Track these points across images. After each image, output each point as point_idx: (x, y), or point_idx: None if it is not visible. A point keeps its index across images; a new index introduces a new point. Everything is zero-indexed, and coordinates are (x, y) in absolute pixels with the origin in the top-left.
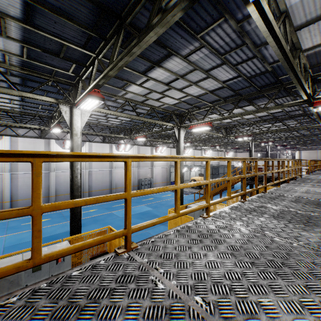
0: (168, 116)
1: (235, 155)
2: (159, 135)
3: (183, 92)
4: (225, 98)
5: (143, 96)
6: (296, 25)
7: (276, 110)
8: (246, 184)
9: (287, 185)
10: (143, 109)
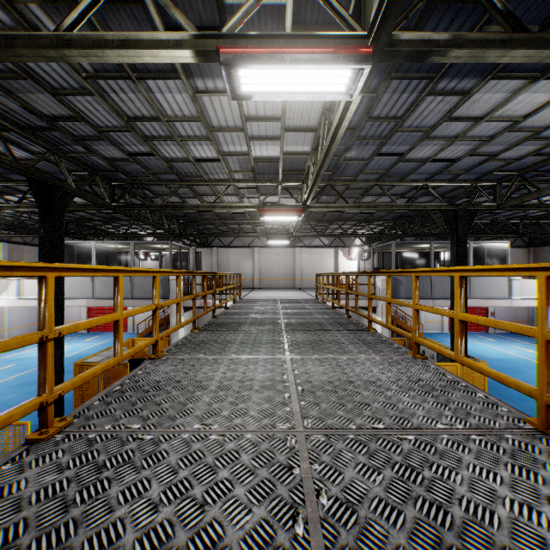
0: None
1: None
2: None
3: None
4: None
5: None
6: None
7: None
8: None
9: None
10: None
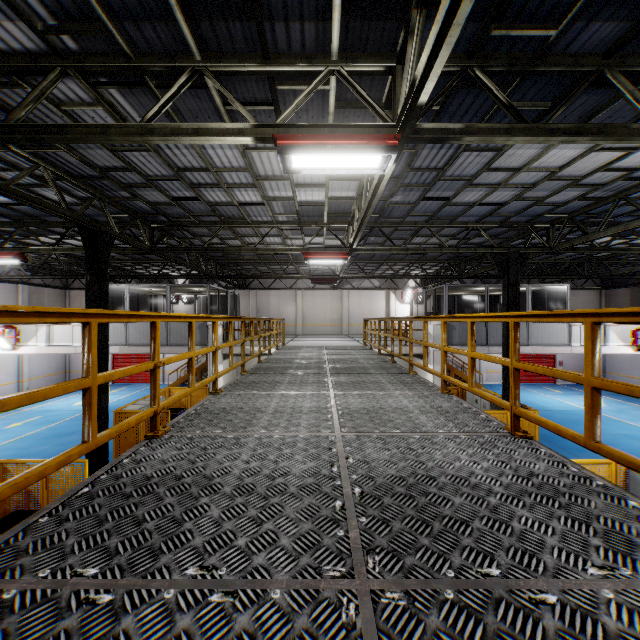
0: None
1: None
2: None
3: None
4: None
5: None
6: None
7: None
8: None
9: None
10: None
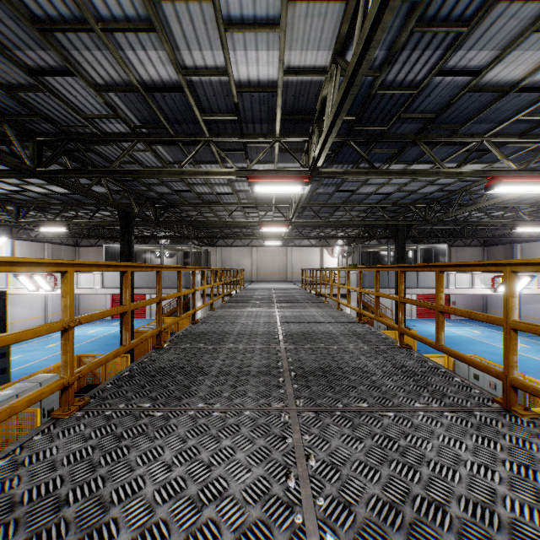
0: None
1: None
2: None
3: None
4: None
5: None
6: (342, 3)
7: None
8: None
9: None
10: None
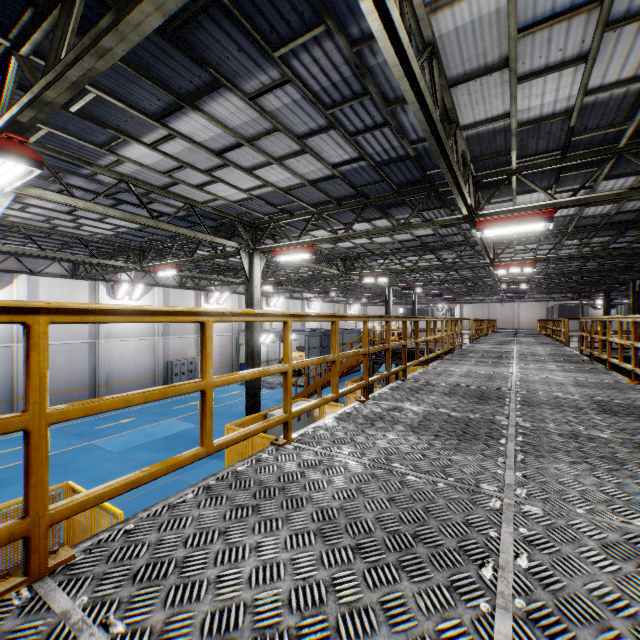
0: (228, 225)
1: (364, 311)
2: (213, 265)
3: (256, 177)
4: (339, 198)
5: (164, 173)
6: (450, 76)
7: (425, 232)
8: (378, 363)
9: (440, 364)
10: (167, 204)
